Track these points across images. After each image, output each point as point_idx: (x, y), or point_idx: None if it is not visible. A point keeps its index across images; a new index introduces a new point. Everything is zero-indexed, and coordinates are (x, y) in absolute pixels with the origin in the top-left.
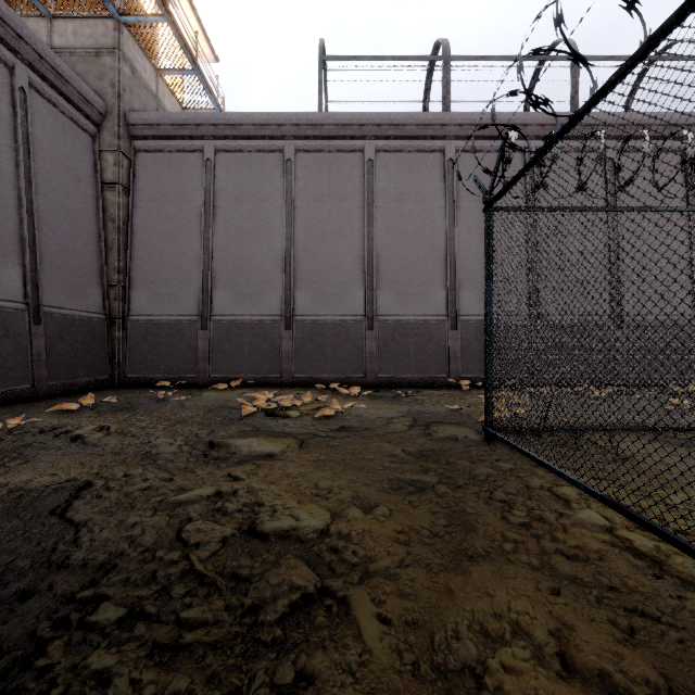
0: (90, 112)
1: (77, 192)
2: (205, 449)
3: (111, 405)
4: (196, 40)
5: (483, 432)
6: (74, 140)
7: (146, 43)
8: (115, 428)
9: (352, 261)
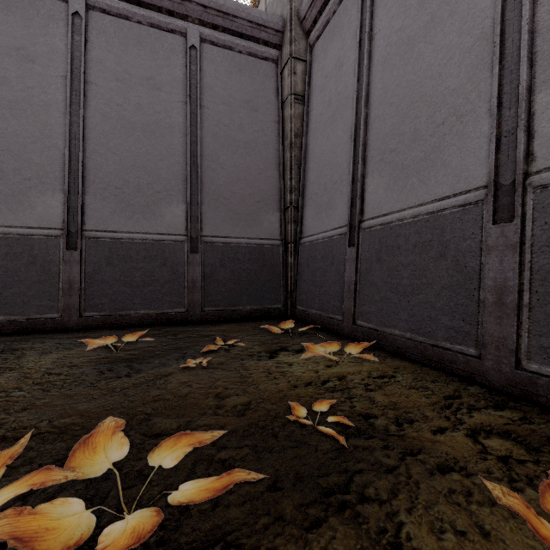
0: (266, 36)
1: (253, 123)
2: None
3: (154, 348)
4: None
5: None
6: (252, 74)
7: None
8: None
9: None
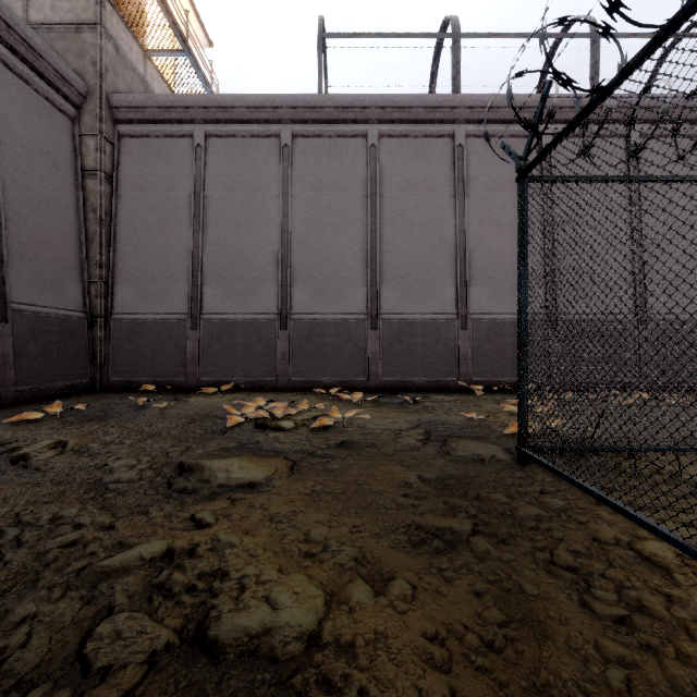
0: (68, 92)
1: (53, 179)
2: (172, 474)
3: (82, 414)
4: (186, 19)
5: (512, 450)
6: (50, 122)
7: (131, 21)
8: (73, 444)
9: (354, 255)
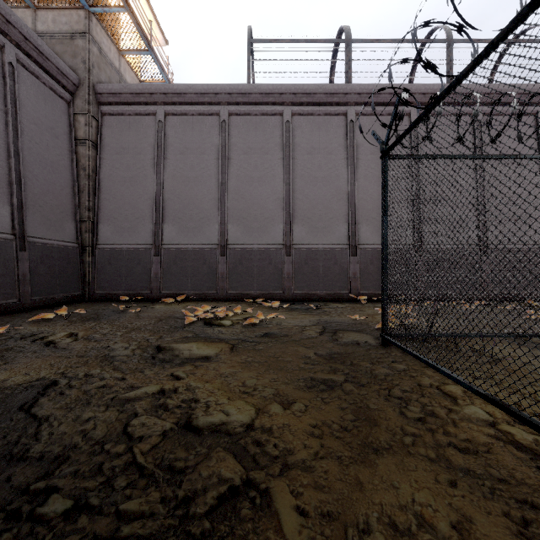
0: (66, 83)
1: (55, 147)
2: (154, 352)
3: (81, 316)
4: (150, 27)
5: (380, 338)
6: (53, 105)
7: (110, 29)
8: (82, 334)
9: (273, 201)
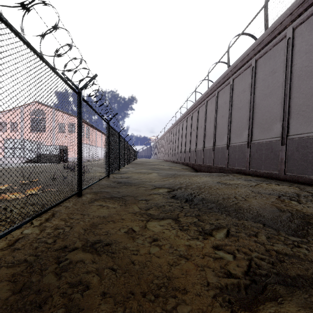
0: None
1: None
2: None
3: None
4: None
5: None
6: None
7: None
8: None
9: None
